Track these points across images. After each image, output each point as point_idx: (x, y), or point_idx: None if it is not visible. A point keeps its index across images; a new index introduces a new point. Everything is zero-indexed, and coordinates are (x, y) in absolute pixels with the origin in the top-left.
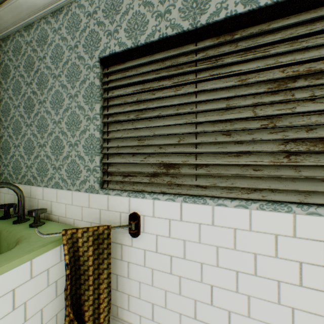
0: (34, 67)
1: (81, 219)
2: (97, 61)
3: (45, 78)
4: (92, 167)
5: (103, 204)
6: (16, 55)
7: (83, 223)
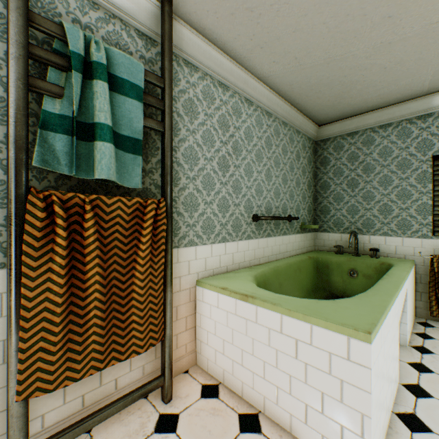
0: (358, 159)
1: (411, 255)
2: (430, 157)
3: (370, 166)
4: (424, 222)
5: (436, 245)
6: (336, 151)
7: (414, 257)
